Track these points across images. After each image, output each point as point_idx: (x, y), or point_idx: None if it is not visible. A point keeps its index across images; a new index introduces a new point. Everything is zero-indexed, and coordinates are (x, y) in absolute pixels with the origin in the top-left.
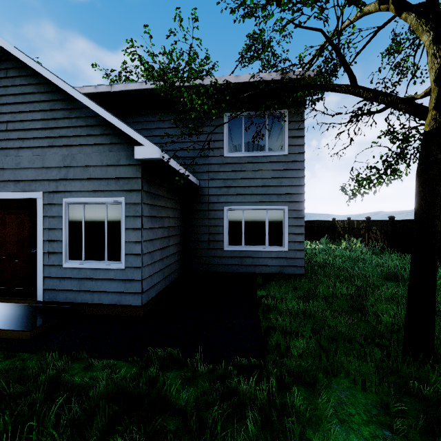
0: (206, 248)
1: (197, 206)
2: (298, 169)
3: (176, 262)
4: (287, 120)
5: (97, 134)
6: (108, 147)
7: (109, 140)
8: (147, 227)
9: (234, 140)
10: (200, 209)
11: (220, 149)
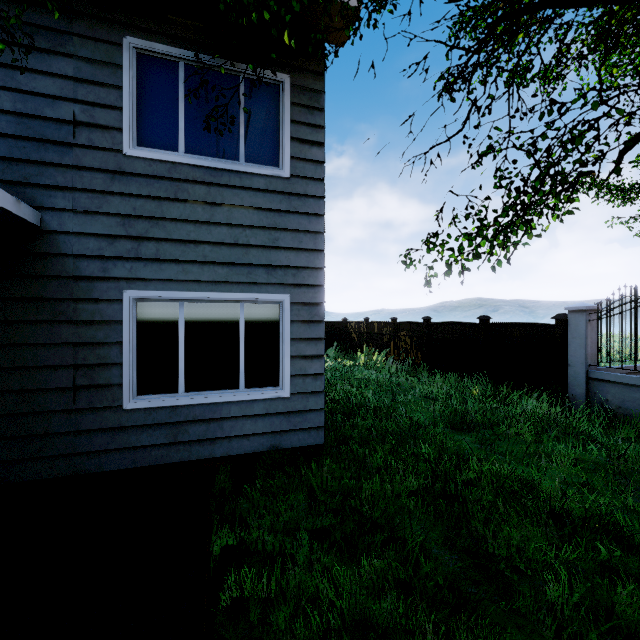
0: (65, 409)
1: (32, 286)
2: (312, 215)
3: None
4: (289, 99)
5: None
6: None
7: None
8: None
9: (156, 118)
10: (45, 295)
11: (113, 131)
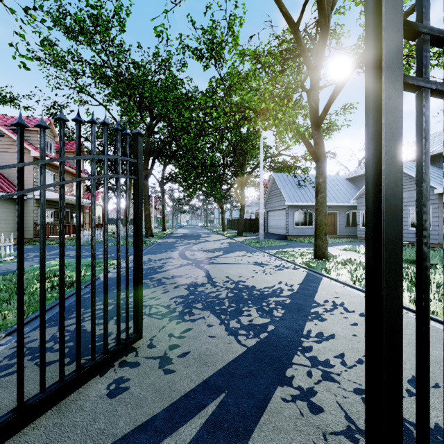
0: None
1: None
2: None
3: None
4: None
5: None
6: None
7: None
8: (442, 216)
9: None
10: None
11: None
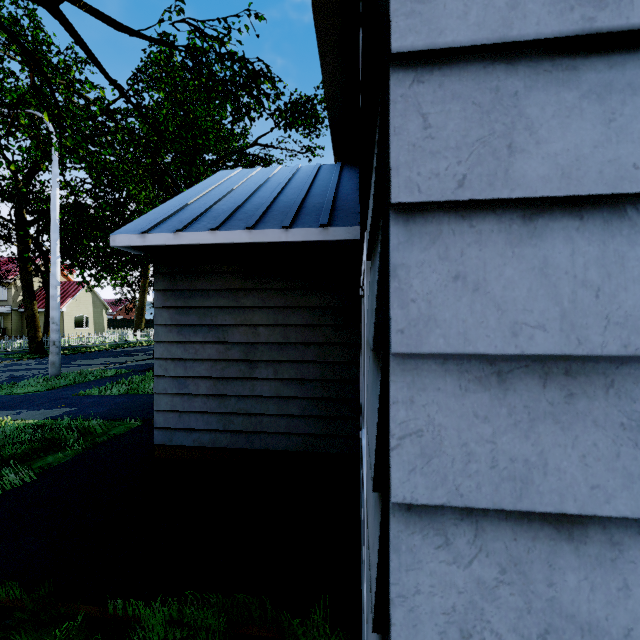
0: None
1: None
2: None
3: (293, 418)
4: None
5: None
6: None
7: None
8: (167, 340)
9: None
10: None
11: None
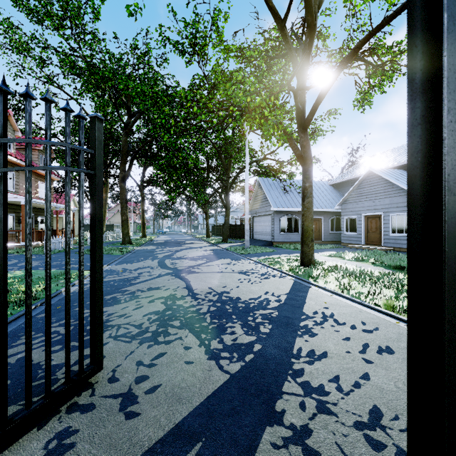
0: None
1: None
2: None
3: None
4: None
5: (401, 192)
6: (405, 196)
7: (405, 193)
8: None
9: None
10: None
11: None
